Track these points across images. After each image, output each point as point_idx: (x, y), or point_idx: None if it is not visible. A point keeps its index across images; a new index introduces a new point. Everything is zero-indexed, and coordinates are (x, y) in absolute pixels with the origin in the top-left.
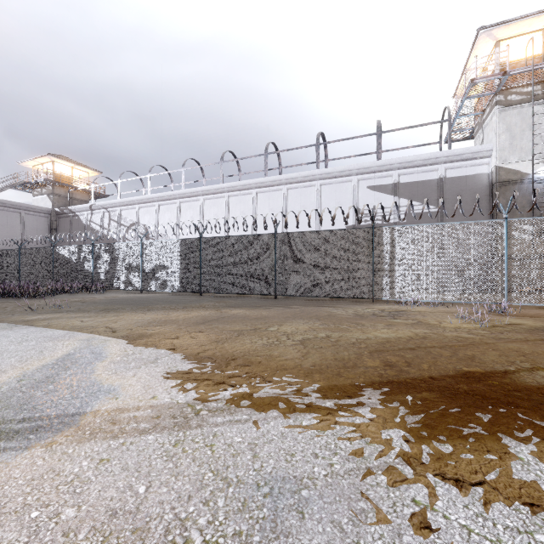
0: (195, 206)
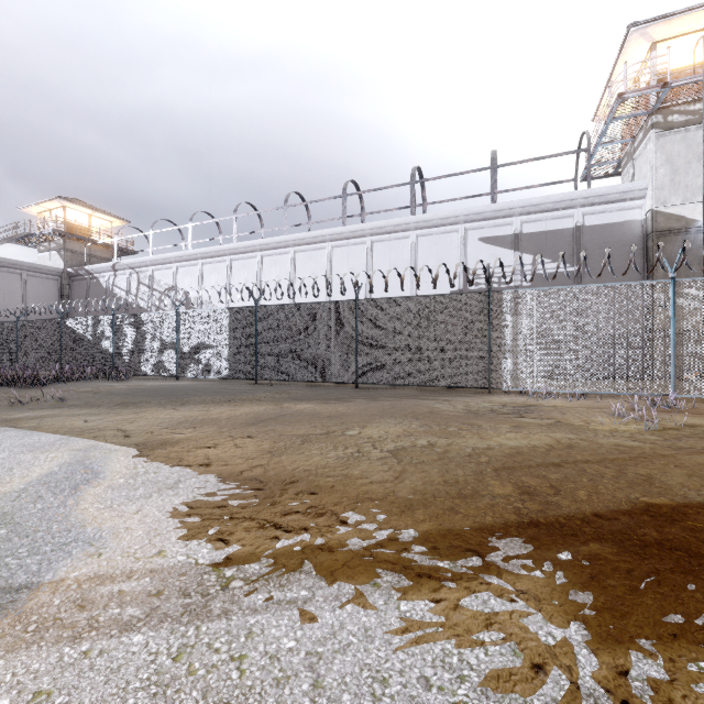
0: (251, 266)
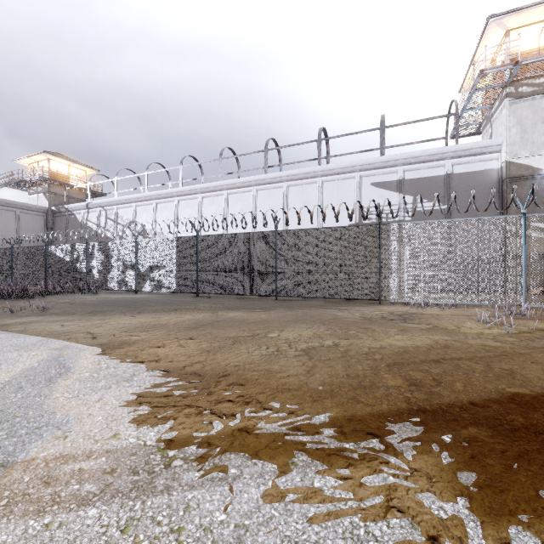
0: (194, 205)
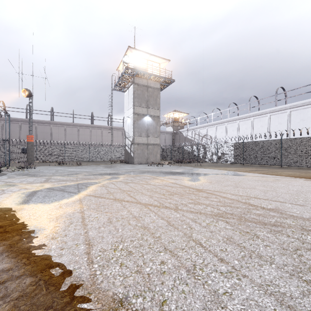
0: (235, 125)
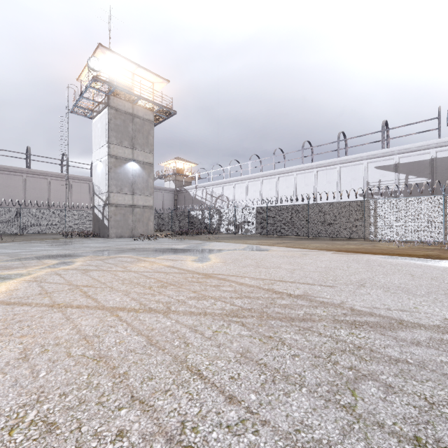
0: (257, 184)
